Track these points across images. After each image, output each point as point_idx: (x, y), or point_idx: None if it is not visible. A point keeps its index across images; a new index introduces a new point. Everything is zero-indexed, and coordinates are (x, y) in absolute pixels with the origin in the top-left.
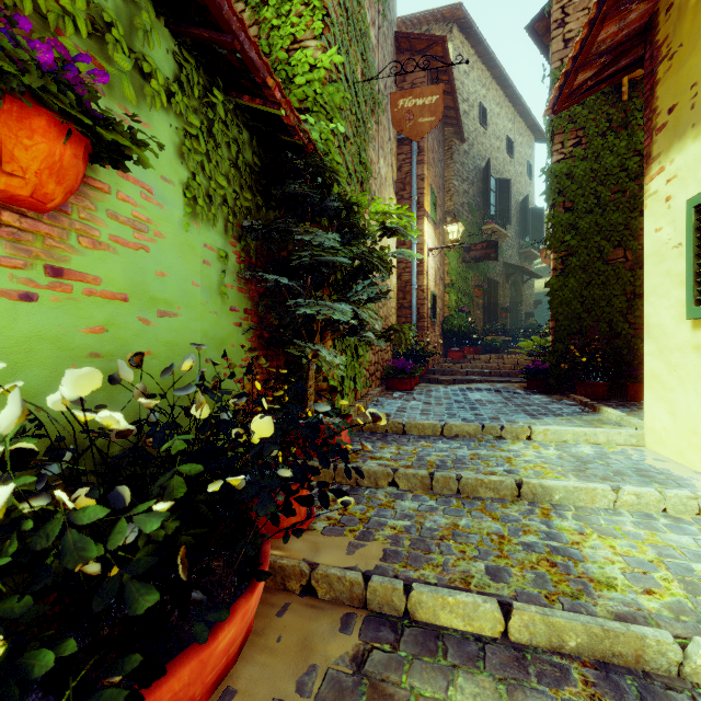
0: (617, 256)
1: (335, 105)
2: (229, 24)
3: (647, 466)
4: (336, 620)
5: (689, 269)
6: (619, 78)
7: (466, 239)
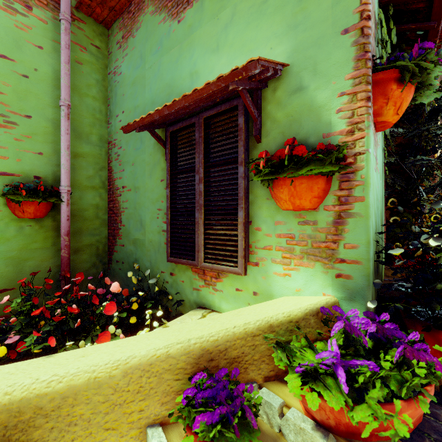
0: None
1: None
2: (440, 15)
3: None
4: None
5: None
6: None
7: None
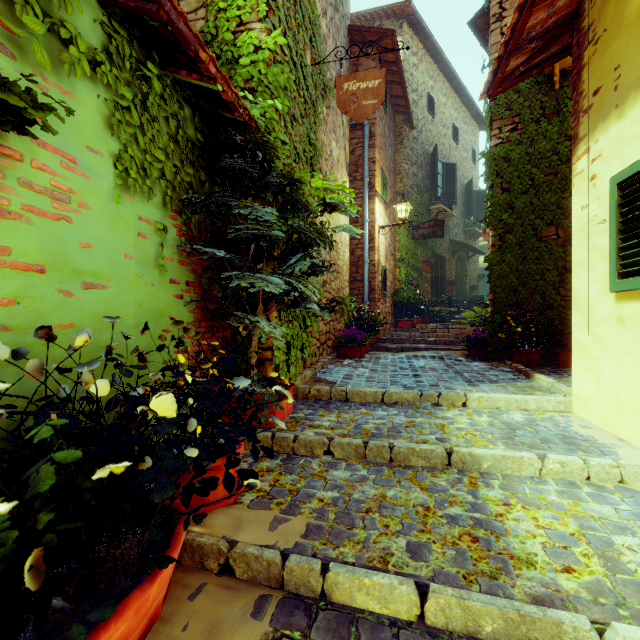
0: (549, 234)
1: (280, 86)
2: None
3: (573, 432)
4: (250, 603)
5: (612, 244)
6: (549, 64)
7: (415, 218)
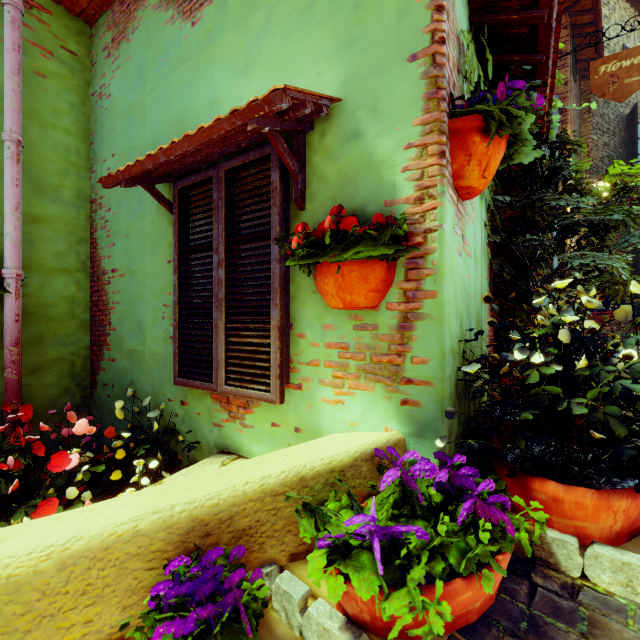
0: None
1: None
2: (548, 46)
3: None
4: None
5: None
6: None
7: None
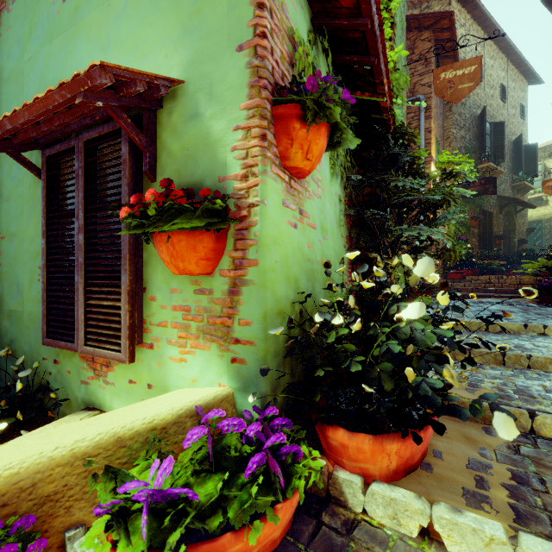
0: None
1: (399, 86)
2: (377, 50)
3: None
4: (479, 429)
5: None
6: None
7: None
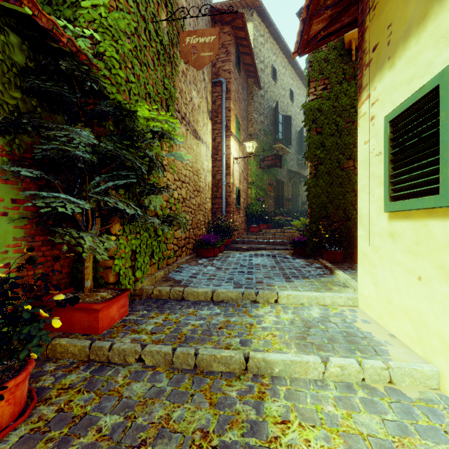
0: (349, 165)
1: (122, 30)
2: None
3: (356, 329)
4: None
5: (386, 172)
6: (343, 33)
7: (262, 153)
